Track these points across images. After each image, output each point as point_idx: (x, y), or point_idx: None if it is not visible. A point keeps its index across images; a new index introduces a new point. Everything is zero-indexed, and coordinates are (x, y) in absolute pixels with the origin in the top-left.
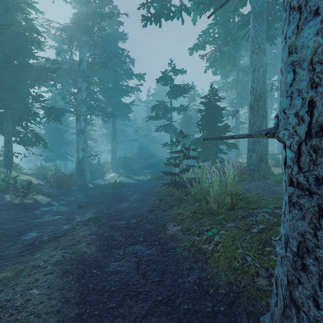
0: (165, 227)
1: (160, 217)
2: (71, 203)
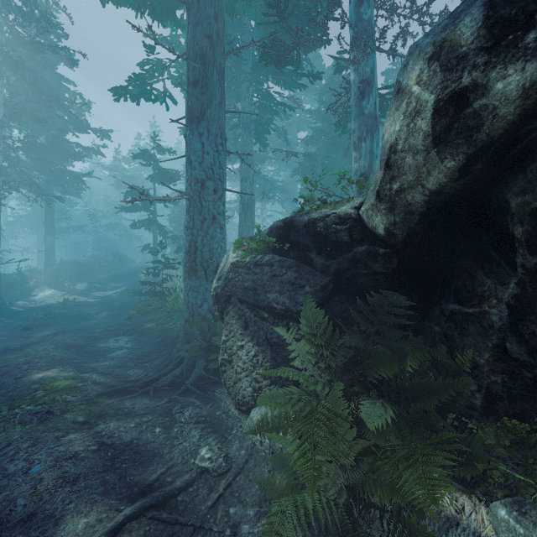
0: (142, 325)
1: (138, 321)
2: (4, 328)
